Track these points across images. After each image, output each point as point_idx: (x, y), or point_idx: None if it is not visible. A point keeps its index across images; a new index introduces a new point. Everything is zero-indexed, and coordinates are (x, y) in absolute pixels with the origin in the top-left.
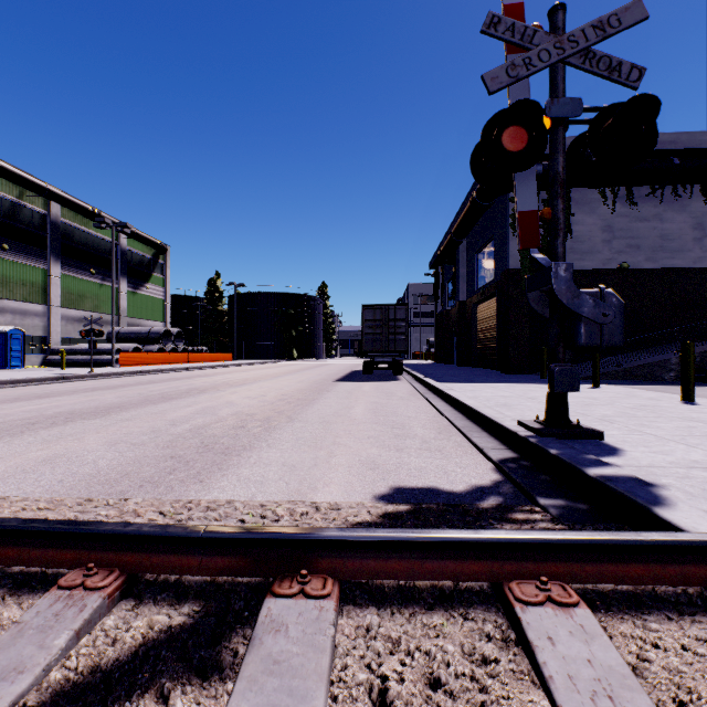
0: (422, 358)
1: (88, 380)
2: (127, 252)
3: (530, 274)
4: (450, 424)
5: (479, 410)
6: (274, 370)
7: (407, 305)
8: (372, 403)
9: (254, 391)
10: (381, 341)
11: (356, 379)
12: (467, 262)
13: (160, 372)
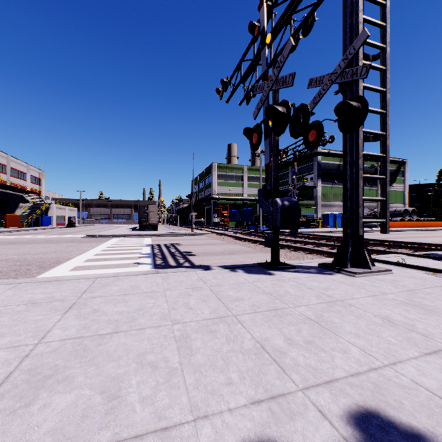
0: None
1: (370, 232)
2: None
3: None
4: None
5: None
6: None
7: None
8: None
9: None
10: None
11: None
12: None
13: (400, 231)
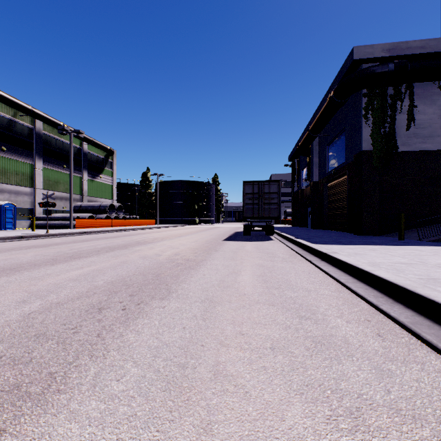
0: (282, 223)
1: (42, 239)
2: (88, 154)
3: (381, 154)
4: (374, 310)
5: (427, 295)
6: (180, 231)
7: (278, 181)
8: (258, 266)
9: (154, 250)
10: (258, 210)
11: (238, 239)
12: (319, 153)
13: (100, 233)
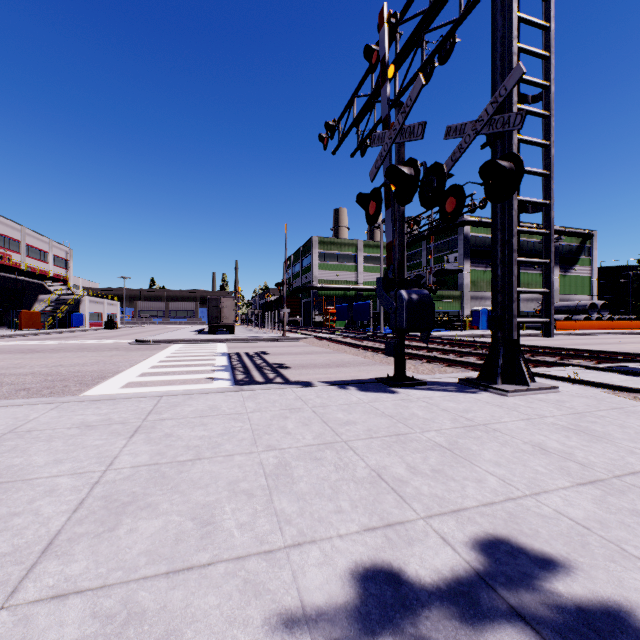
0: None
1: (540, 336)
2: (558, 246)
3: None
4: None
5: None
6: None
7: None
8: None
9: None
10: None
11: None
12: None
13: (584, 335)
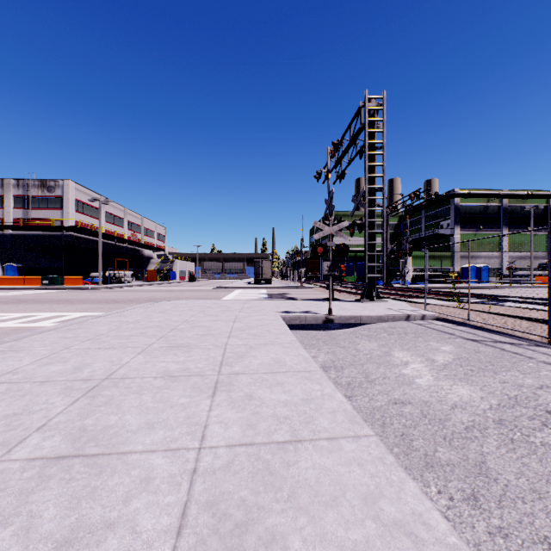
0: None
1: (506, 289)
2: None
3: None
4: None
5: None
6: None
7: None
8: None
9: None
10: None
11: None
12: None
13: None
